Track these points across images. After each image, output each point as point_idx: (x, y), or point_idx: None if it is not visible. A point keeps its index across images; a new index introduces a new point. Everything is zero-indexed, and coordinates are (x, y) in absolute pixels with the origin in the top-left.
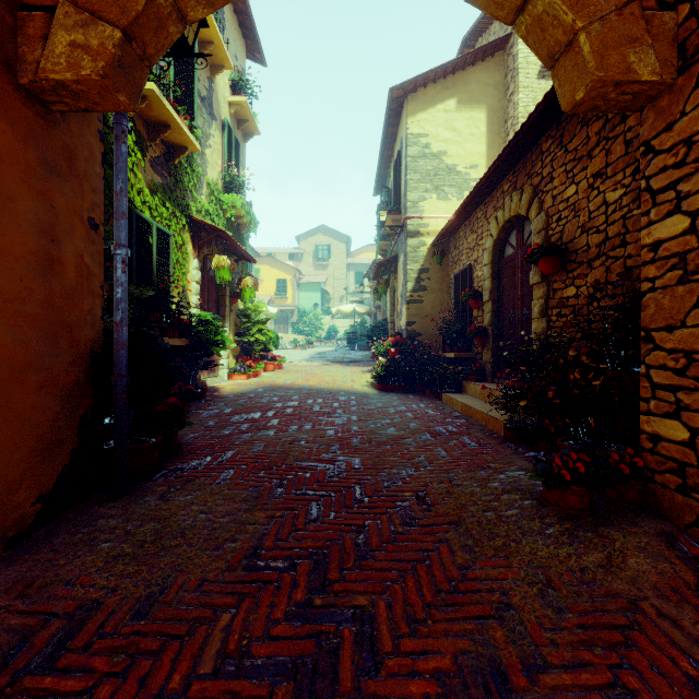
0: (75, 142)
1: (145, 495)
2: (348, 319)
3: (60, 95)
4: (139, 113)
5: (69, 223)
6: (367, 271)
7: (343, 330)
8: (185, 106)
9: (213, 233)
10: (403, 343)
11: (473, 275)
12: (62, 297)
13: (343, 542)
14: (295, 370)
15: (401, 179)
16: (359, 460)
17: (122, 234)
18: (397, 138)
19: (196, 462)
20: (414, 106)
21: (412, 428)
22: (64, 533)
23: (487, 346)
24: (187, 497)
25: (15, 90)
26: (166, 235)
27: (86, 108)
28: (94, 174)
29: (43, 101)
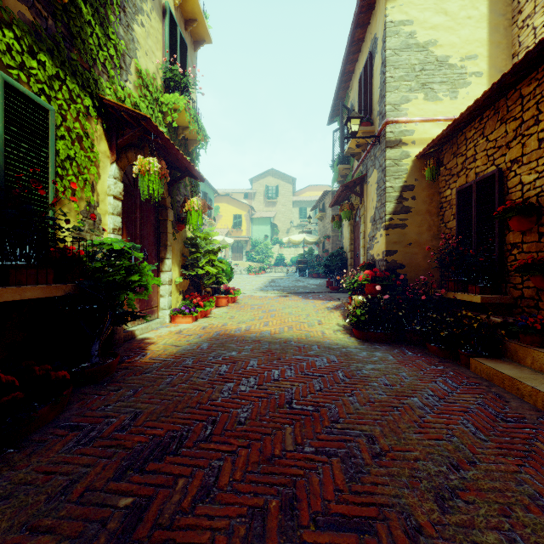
0: None
1: None
2: (294, 248)
3: None
4: None
5: None
6: (315, 203)
7: (289, 257)
8: None
9: (137, 126)
10: (384, 277)
11: (507, 183)
12: None
13: None
14: (250, 305)
15: (373, 85)
16: None
17: None
18: (363, 45)
19: None
20: None
21: None
22: None
23: None
24: None
25: None
26: (38, 107)
27: None
28: None
29: None
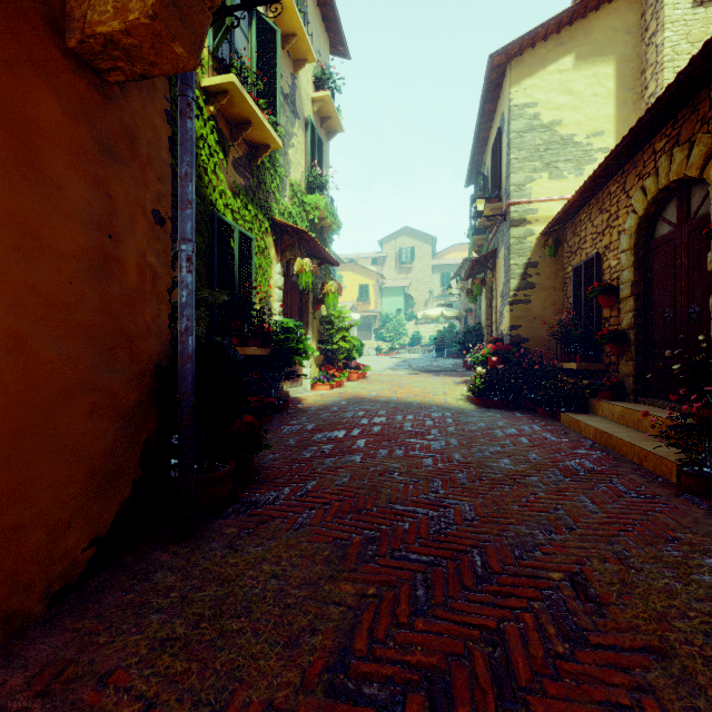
0: (137, 122)
1: (212, 538)
2: (434, 324)
3: (113, 58)
4: (221, 111)
5: (129, 216)
6: (456, 271)
7: (428, 336)
8: (266, 99)
9: (295, 235)
10: (506, 351)
11: (602, 266)
12: (122, 303)
13: (471, 662)
14: (380, 380)
15: (501, 161)
16: (471, 506)
17: (187, 226)
18: (495, 115)
19: (272, 494)
20: (519, 72)
21: (533, 461)
22: (116, 589)
23: (627, 355)
24: (258, 548)
25: (63, 55)
26: (248, 239)
27: (143, 74)
28: (160, 160)
29: (97, 70)
